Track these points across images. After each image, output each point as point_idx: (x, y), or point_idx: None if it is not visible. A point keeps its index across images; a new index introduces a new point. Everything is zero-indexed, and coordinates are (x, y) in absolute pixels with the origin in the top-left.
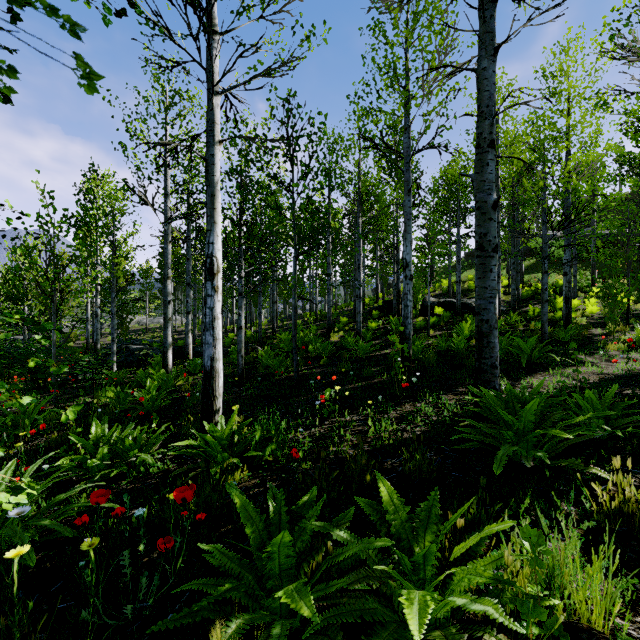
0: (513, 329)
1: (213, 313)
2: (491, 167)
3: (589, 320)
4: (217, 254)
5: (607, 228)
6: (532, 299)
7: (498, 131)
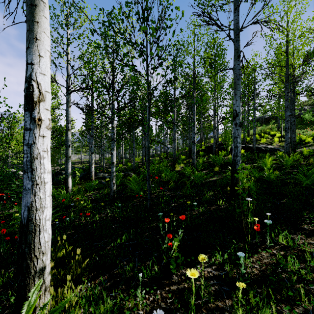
0: (297, 163)
1: (33, 151)
2: None
3: None
4: (39, 78)
5: None
6: (299, 144)
7: (288, 31)
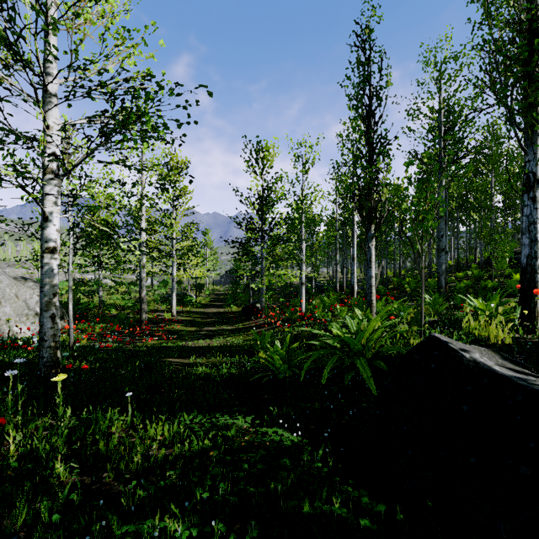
0: None
1: (354, 270)
2: (441, 224)
3: None
4: (355, 254)
5: None
6: None
7: None
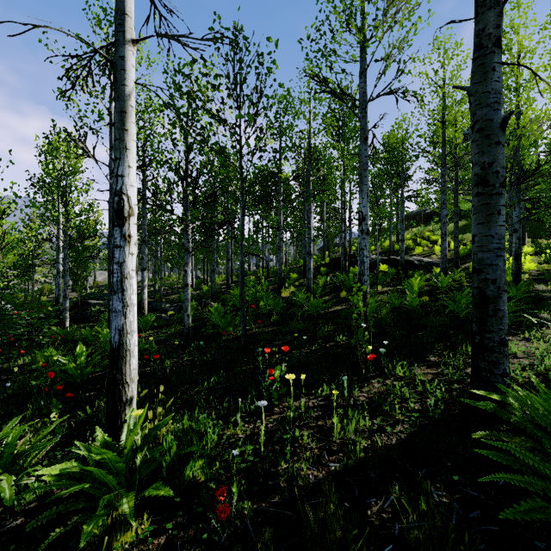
0: (459, 285)
1: (123, 270)
2: (498, 73)
3: (529, 276)
4: (129, 191)
5: (536, 191)
6: (468, 257)
7: (445, 92)
